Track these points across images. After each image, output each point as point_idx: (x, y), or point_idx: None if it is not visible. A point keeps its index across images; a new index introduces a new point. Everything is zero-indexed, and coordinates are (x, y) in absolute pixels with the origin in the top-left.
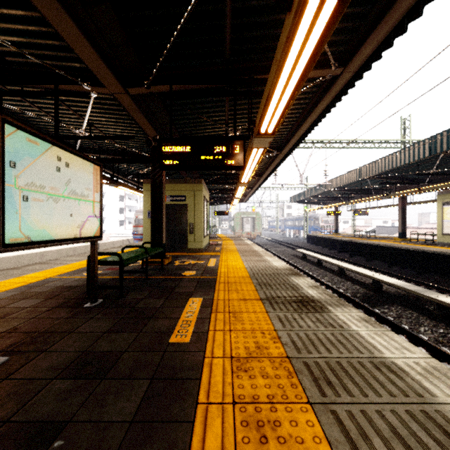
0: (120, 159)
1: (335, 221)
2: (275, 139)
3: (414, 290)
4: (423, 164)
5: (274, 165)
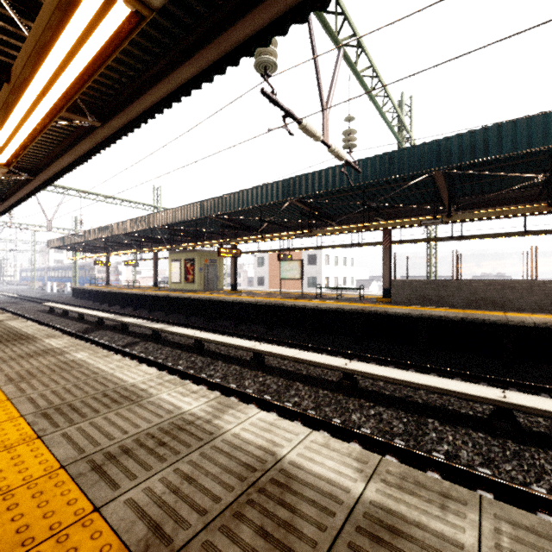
0: None
1: (106, 271)
2: None
3: (114, 318)
4: (156, 230)
5: None
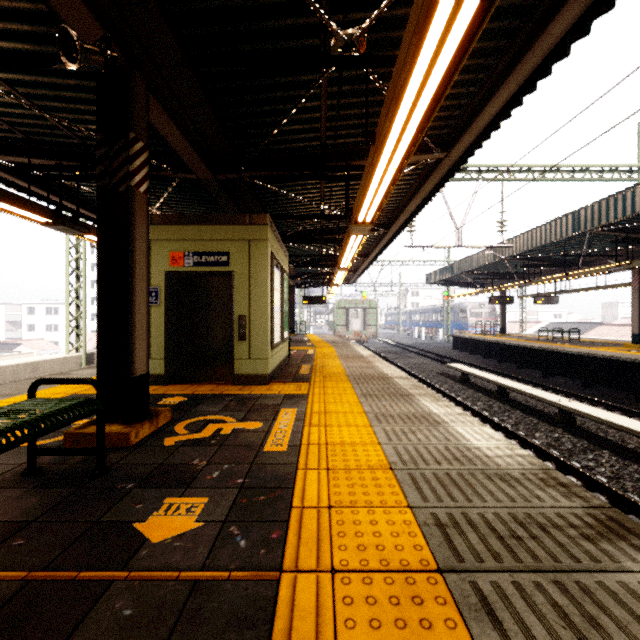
0: (76, 167)
1: (500, 313)
2: (440, 116)
3: None
4: None
5: (422, 196)
